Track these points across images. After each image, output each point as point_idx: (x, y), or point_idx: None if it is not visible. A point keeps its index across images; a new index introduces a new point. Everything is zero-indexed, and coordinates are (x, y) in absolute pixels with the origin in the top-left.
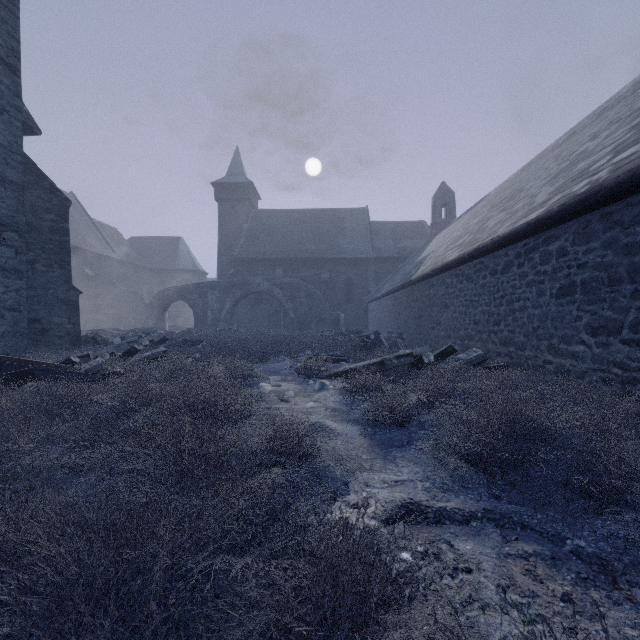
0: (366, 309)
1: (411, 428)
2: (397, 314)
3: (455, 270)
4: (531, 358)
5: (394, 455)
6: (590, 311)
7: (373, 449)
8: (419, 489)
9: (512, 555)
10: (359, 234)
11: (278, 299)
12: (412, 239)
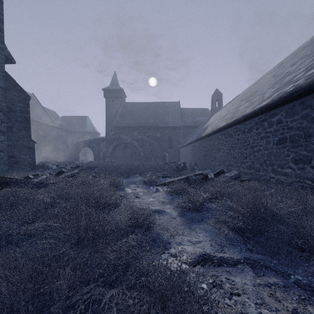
0: (179, 151)
1: (203, 212)
2: (194, 154)
3: (223, 131)
4: (263, 175)
5: (194, 226)
6: (294, 151)
7: (183, 223)
8: (209, 246)
9: (262, 285)
10: (175, 114)
11: (135, 146)
12: (201, 117)
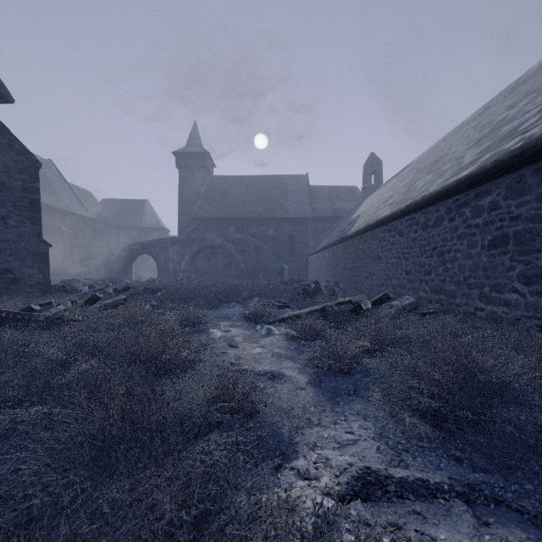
0: (306, 261)
1: (356, 375)
2: (334, 265)
3: (387, 226)
4: (462, 305)
5: (342, 407)
6: (524, 261)
7: (320, 399)
8: (373, 451)
9: None
10: (300, 197)
11: (230, 253)
12: (346, 201)
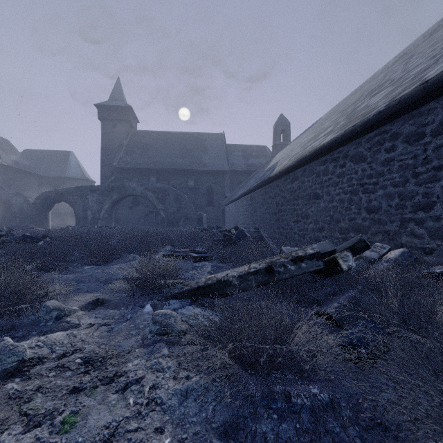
0: (223, 210)
1: None
2: (253, 211)
3: (331, 154)
4: None
5: None
6: None
7: None
8: None
9: None
10: (218, 152)
11: (151, 201)
12: (257, 158)
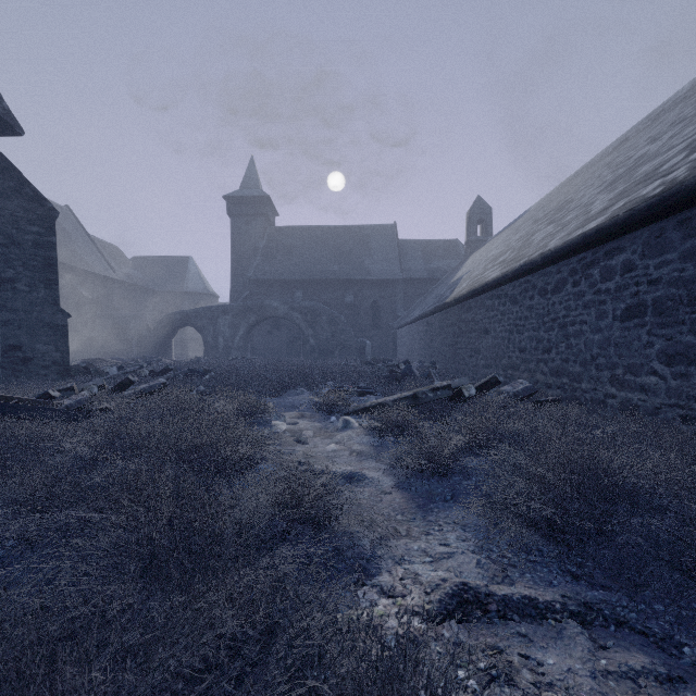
0: (394, 336)
1: (454, 477)
2: (429, 341)
3: (497, 291)
4: (589, 391)
5: (436, 515)
6: (664, 336)
7: (409, 506)
8: (473, 566)
9: (613, 674)
10: (386, 253)
11: (297, 325)
12: (445, 259)
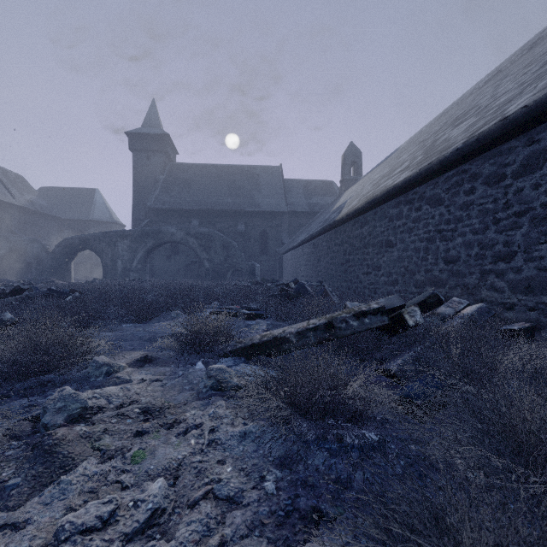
0: (281, 260)
1: None
2: (316, 261)
3: (406, 195)
4: None
5: None
6: None
7: None
8: None
9: None
10: (274, 189)
11: (193, 249)
12: (322, 196)
